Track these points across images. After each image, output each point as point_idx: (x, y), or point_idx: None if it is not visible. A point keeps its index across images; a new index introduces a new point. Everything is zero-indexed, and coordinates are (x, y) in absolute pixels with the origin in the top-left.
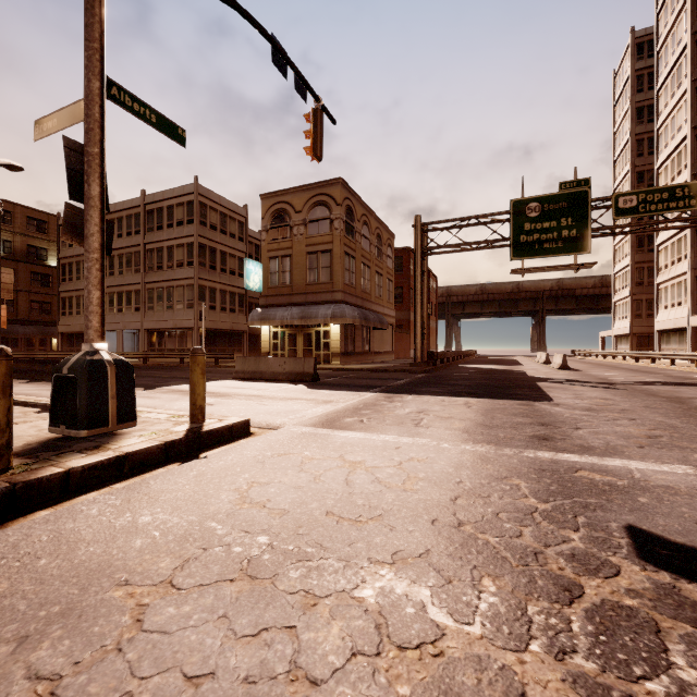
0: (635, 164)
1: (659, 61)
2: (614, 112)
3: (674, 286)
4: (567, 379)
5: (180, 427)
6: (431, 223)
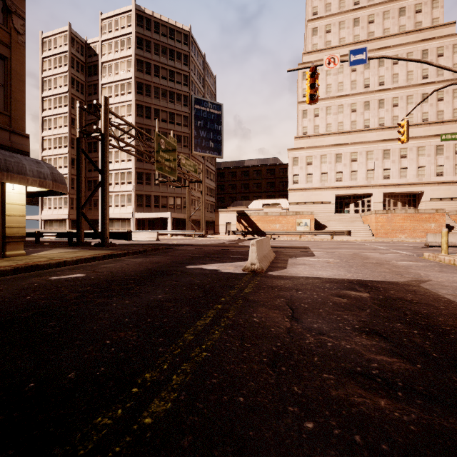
0: (71, 112)
1: (103, 68)
2: (43, 62)
3: (119, 196)
4: (221, 243)
5: (454, 254)
6: (112, 112)
